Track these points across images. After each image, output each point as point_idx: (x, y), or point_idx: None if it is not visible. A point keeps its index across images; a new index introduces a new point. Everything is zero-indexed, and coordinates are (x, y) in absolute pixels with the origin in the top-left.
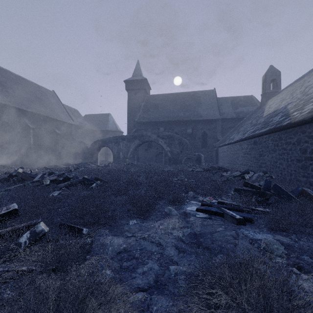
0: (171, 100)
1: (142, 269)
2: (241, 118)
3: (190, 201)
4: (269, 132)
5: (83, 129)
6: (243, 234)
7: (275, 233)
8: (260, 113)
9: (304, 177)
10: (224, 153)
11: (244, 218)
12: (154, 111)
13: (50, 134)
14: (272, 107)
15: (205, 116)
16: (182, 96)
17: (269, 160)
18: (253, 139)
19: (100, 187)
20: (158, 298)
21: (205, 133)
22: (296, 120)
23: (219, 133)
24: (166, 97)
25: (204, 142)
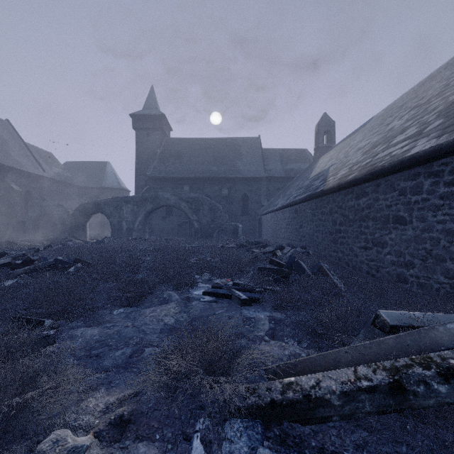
0: (201, 148)
1: (113, 354)
2: (291, 178)
3: (202, 285)
4: (307, 199)
5: (63, 185)
6: (241, 313)
7: (275, 311)
8: (309, 173)
9: (335, 252)
10: (267, 224)
11: (251, 298)
12: (175, 163)
13: (1, 192)
14: (320, 167)
15: (246, 172)
16: (216, 143)
17: (308, 232)
18: (294, 207)
19: (82, 271)
20: (123, 375)
21: (246, 195)
22: (327, 186)
23: (264, 197)
24: (194, 142)
25: (244, 207)
